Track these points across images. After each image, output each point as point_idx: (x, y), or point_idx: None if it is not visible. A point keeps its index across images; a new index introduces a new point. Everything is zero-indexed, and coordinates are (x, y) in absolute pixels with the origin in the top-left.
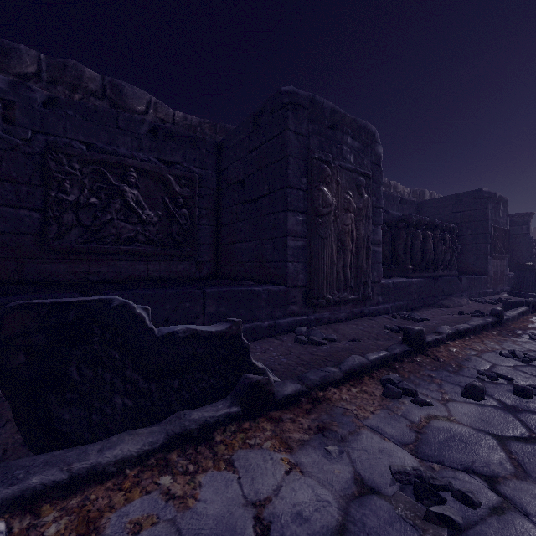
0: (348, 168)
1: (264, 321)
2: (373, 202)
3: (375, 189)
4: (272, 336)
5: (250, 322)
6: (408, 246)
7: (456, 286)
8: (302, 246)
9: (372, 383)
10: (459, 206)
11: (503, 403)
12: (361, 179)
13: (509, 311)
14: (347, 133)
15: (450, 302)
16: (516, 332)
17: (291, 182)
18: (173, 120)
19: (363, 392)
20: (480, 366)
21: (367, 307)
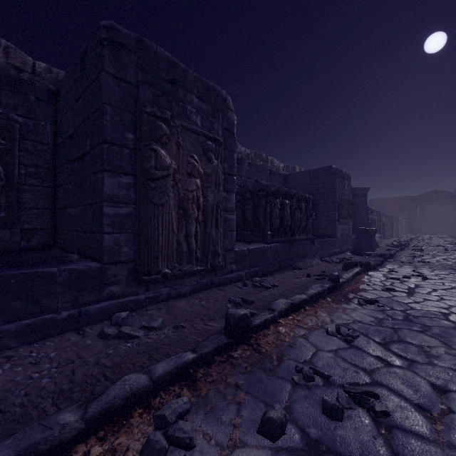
0: (193, 130)
1: (62, 310)
2: (226, 169)
3: (228, 156)
4: (75, 328)
5: (35, 315)
6: (267, 213)
7: (310, 248)
8: (128, 214)
9: (143, 421)
10: (315, 179)
11: (307, 435)
12: (209, 144)
13: (346, 273)
14: (193, 92)
15: (303, 264)
16: (348, 297)
17: (108, 135)
18: (33, 70)
19: (111, 453)
20: (302, 355)
21: (218, 277)
